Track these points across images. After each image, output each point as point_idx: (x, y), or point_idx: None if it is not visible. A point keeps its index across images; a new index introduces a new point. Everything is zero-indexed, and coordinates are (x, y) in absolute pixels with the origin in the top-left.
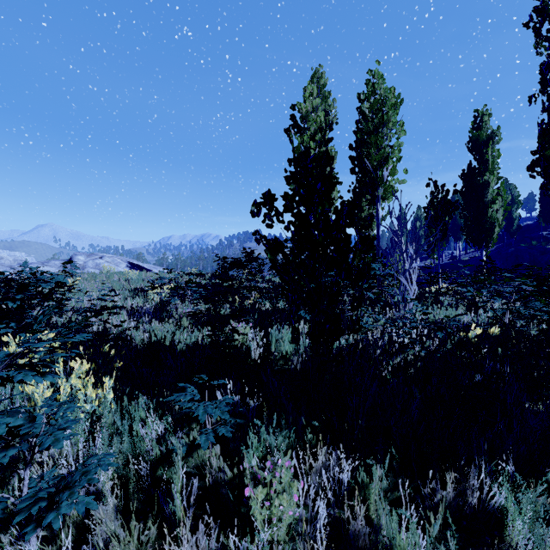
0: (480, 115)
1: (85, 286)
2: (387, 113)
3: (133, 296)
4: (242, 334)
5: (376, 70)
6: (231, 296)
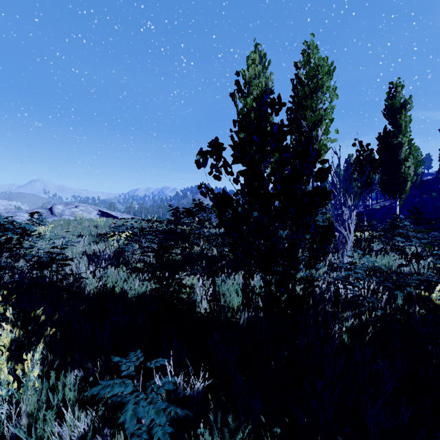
0: (394, 86)
1: (57, 232)
2: (321, 79)
3: (97, 241)
4: (189, 288)
5: (311, 41)
6: (181, 244)
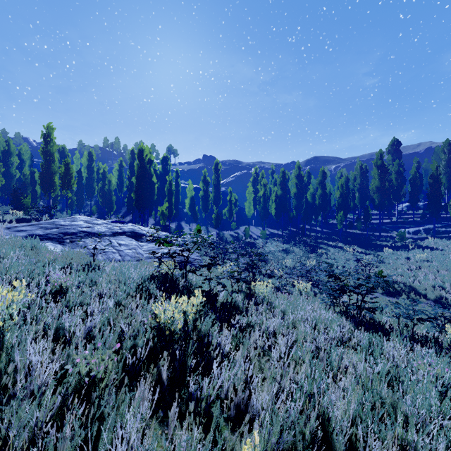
0: None
1: None
2: None
3: None
4: None
5: None
6: None
